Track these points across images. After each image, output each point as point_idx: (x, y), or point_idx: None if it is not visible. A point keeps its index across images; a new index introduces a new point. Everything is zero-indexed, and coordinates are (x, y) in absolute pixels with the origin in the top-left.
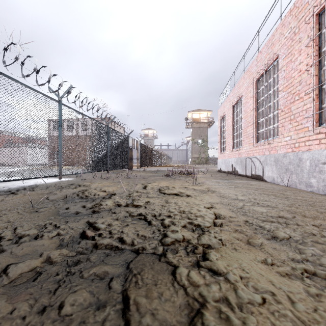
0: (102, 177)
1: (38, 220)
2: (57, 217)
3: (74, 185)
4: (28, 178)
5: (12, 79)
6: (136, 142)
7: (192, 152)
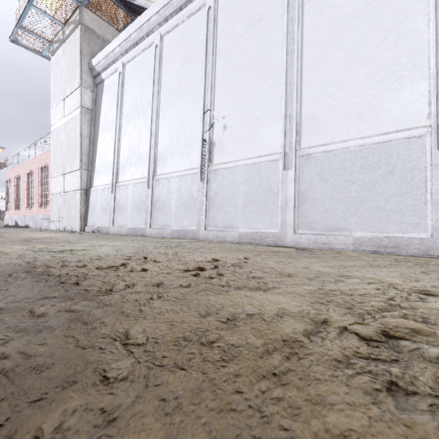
0: None
1: None
2: None
3: None
4: None
5: None
6: None
7: None
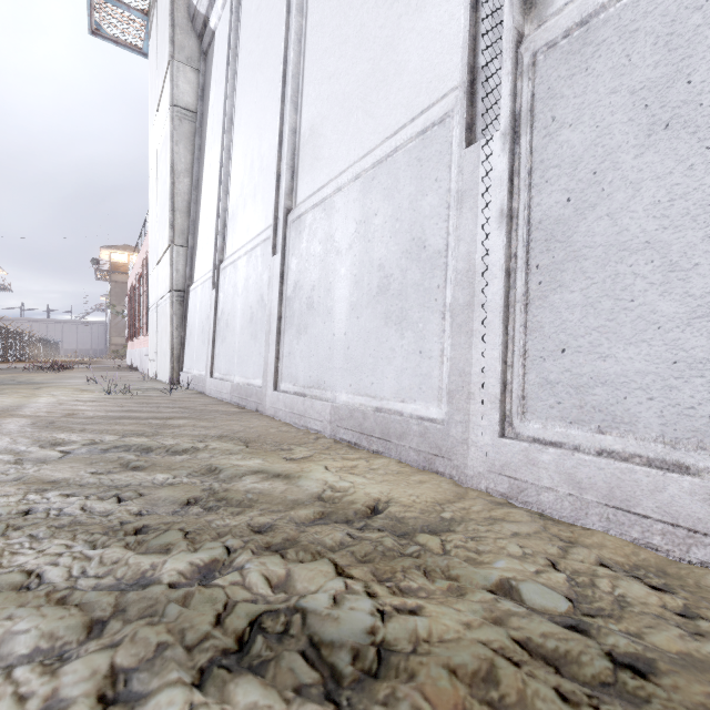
0: None
1: None
2: None
3: None
4: None
5: None
6: None
7: (112, 333)
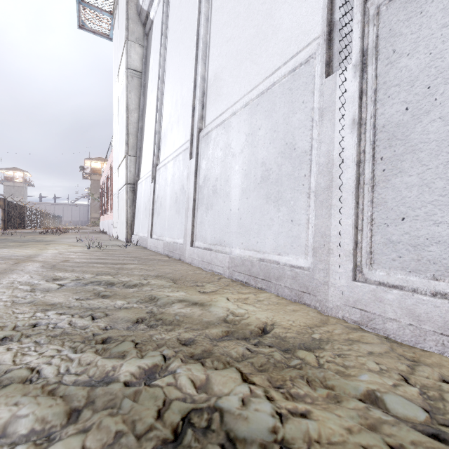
0: None
1: None
2: None
3: None
4: None
5: None
6: (1, 200)
7: (92, 211)
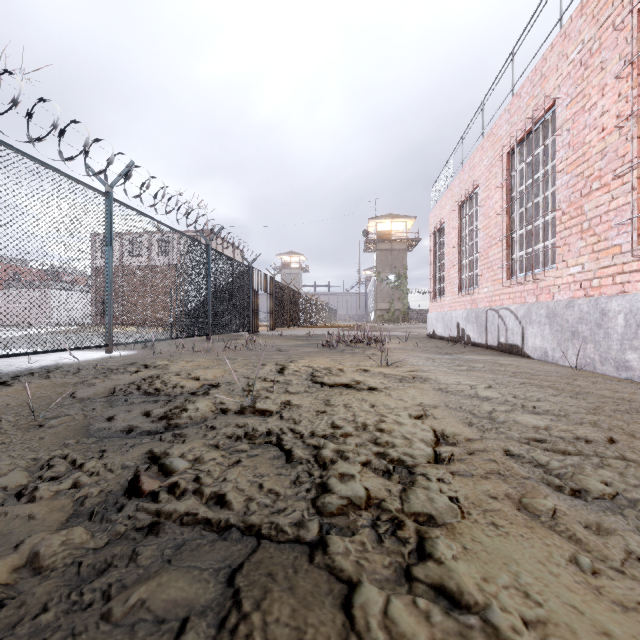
0: (195, 348)
1: (39, 448)
2: (84, 440)
3: (136, 365)
4: (41, 351)
5: (6, 146)
6: (266, 278)
7: (377, 299)
